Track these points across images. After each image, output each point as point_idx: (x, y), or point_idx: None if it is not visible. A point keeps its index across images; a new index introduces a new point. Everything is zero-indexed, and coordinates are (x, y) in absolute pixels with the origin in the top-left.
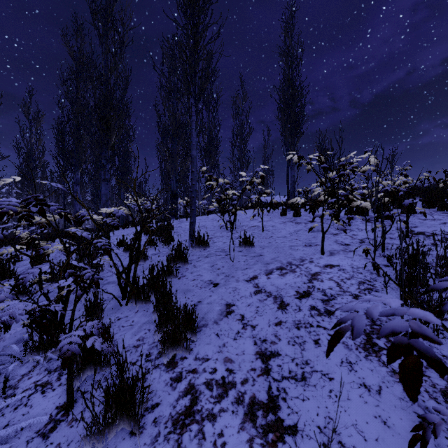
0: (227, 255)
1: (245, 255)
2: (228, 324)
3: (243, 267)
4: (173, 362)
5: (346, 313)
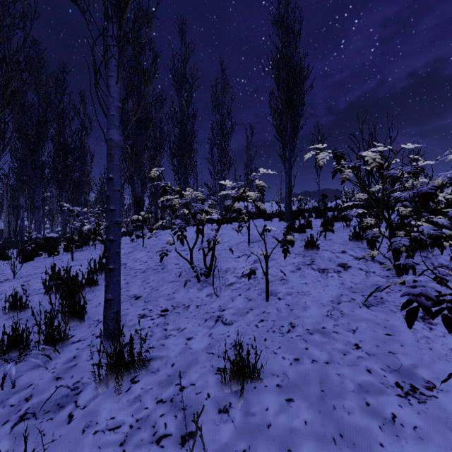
0: (186, 448)
1: (241, 449)
2: None
3: None
4: None
5: None
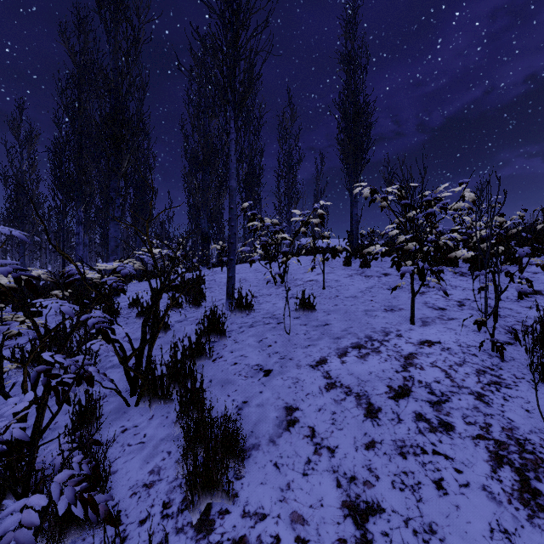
0: (280, 324)
1: (304, 323)
2: (292, 444)
3: (303, 342)
4: (207, 520)
5: (474, 428)
